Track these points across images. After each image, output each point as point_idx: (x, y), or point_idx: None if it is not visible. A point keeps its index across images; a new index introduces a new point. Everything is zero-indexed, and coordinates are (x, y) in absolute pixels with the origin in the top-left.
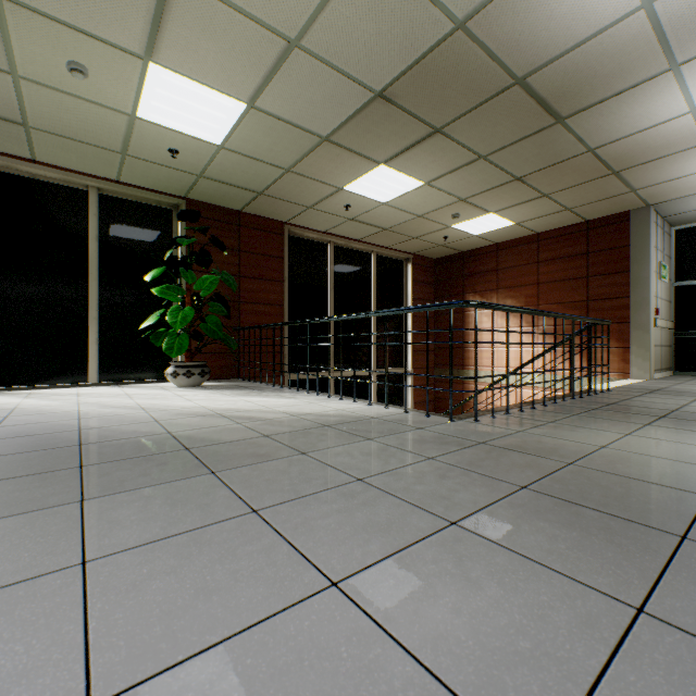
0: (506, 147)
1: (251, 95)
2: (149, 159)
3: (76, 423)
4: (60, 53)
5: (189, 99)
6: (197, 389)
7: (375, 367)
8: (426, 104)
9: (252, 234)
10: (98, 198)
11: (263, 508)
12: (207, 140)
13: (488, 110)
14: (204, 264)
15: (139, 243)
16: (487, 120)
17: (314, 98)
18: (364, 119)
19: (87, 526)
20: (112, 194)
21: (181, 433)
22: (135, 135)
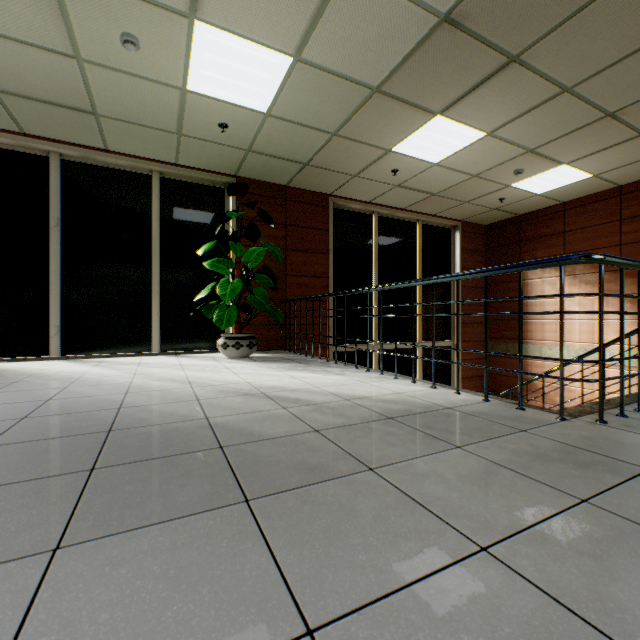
0: (602, 70)
1: (297, 44)
2: (201, 137)
3: (121, 399)
4: (113, 26)
5: (235, 60)
6: (245, 361)
7: (420, 339)
8: (504, 23)
9: (298, 208)
10: (160, 181)
11: (325, 623)
12: (253, 109)
13: (589, 17)
14: (253, 238)
15: (195, 221)
16: (584, 33)
17: (366, 36)
18: (423, 56)
19: (23, 634)
20: (172, 176)
21: (218, 419)
22: (187, 111)
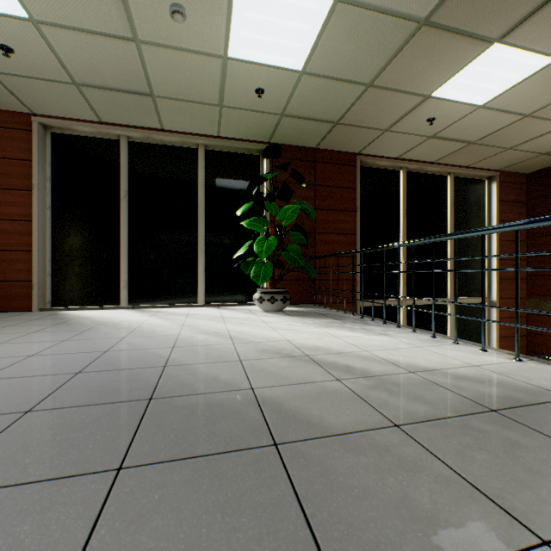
0: None
1: None
2: (240, 106)
3: (167, 354)
4: None
5: (273, 14)
6: (279, 315)
7: (452, 295)
8: None
9: (326, 168)
10: (204, 153)
11: None
12: (289, 68)
13: None
14: (285, 199)
15: (234, 187)
16: None
17: None
18: None
19: None
20: (214, 148)
21: (265, 392)
22: (228, 81)
